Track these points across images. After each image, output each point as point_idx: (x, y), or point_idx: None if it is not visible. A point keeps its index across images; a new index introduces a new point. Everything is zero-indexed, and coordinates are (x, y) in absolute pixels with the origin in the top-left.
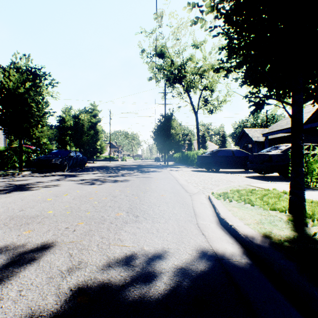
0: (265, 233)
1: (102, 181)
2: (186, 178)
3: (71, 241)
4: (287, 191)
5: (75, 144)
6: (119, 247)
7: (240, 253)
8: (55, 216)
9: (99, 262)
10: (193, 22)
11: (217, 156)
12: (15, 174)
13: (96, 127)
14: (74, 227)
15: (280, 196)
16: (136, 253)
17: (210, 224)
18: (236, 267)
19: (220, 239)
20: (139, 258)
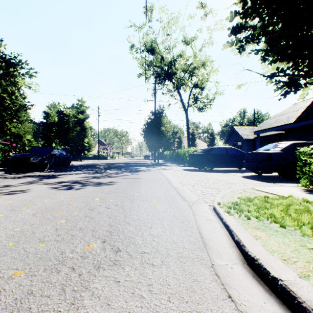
0: None
1: (83, 183)
2: (179, 179)
3: None
4: (309, 199)
5: (59, 141)
6: None
7: None
8: None
9: None
10: None
11: (210, 155)
12: None
13: (84, 124)
14: (1, 286)
15: (309, 209)
16: None
17: (233, 267)
18: None
19: (265, 312)
20: None
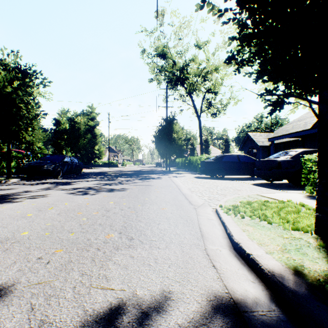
0: (295, 268)
1: (97, 190)
2: (189, 186)
3: (40, 281)
4: (304, 203)
5: (71, 149)
6: (103, 292)
7: (266, 299)
8: (30, 239)
9: (70, 321)
10: (199, 7)
11: (222, 162)
12: (1, 181)
13: (94, 131)
14: (49, 257)
15: (299, 210)
16: (125, 302)
17: (221, 250)
18: (265, 327)
19: (236, 274)
20: (129, 313)
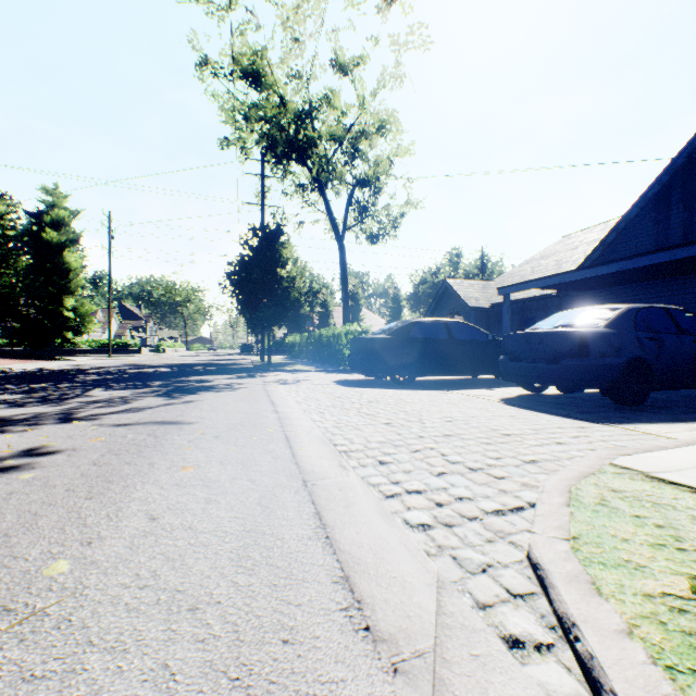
0: None
1: None
2: (326, 423)
3: None
4: None
5: None
6: None
7: None
8: None
9: None
10: None
11: (409, 340)
12: None
13: (63, 258)
14: None
15: None
16: None
17: None
18: None
19: None
20: None
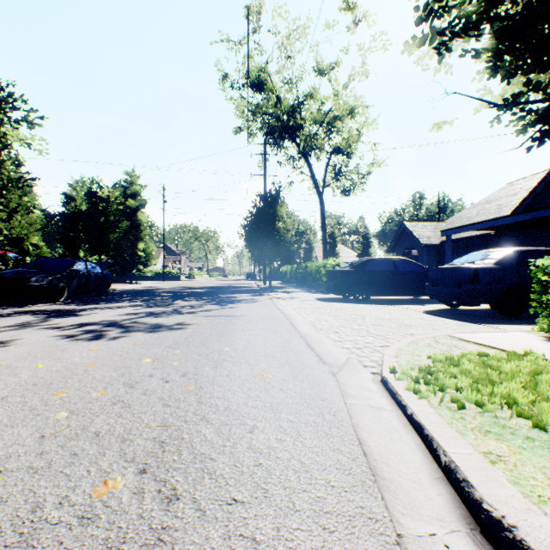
0: None
1: (126, 327)
2: (310, 318)
3: None
4: None
5: (90, 248)
6: None
7: None
8: None
9: None
10: None
11: (365, 272)
12: None
13: (137, 217)
14: None
15: None
16: None
17: (450, 544)
18: None
19: None
20: None
